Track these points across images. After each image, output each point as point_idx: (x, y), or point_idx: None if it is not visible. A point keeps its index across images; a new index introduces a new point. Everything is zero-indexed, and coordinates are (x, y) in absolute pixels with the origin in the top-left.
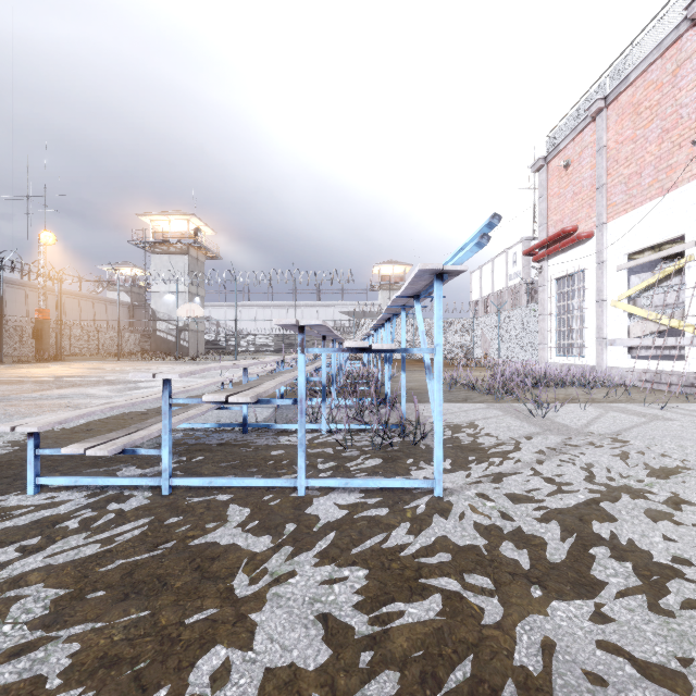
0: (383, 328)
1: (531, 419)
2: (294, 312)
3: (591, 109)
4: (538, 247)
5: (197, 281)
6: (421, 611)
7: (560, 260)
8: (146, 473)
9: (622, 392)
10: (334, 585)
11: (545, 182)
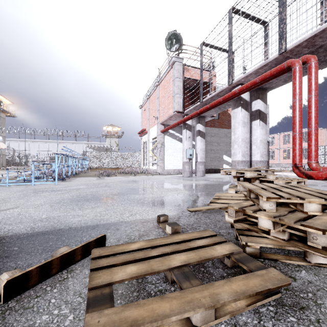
0: (72, 158)
1: (100, 178)
2: (61, 146)
3: (146, 97)
4: (140, 132)
5: (2, 131)
6: (42, 187)
7: (144, 137)
8: (1, 185)
9: (142, 174)
10: (33, 187)
11: (142, 113)
